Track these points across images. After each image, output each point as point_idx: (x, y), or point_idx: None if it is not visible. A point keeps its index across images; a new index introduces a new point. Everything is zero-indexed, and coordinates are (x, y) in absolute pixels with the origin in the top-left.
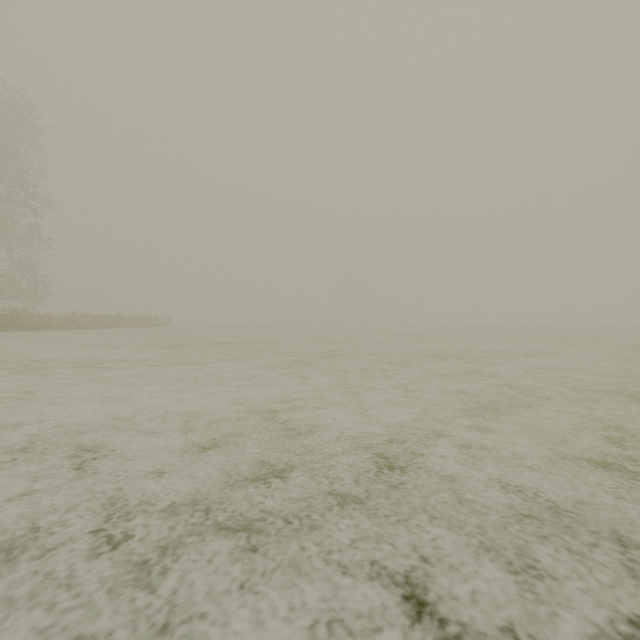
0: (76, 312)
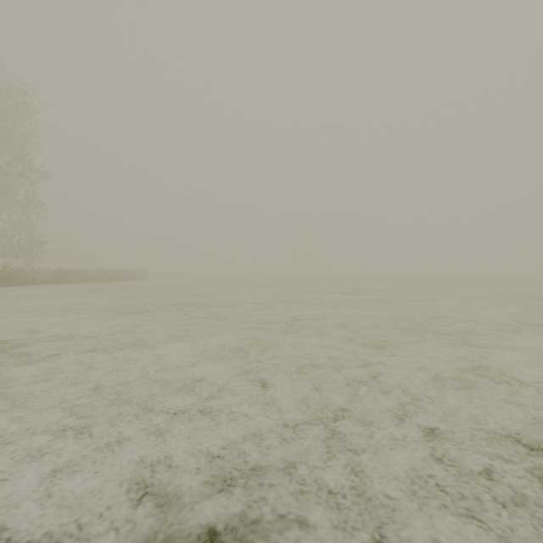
0: (62, 268)
